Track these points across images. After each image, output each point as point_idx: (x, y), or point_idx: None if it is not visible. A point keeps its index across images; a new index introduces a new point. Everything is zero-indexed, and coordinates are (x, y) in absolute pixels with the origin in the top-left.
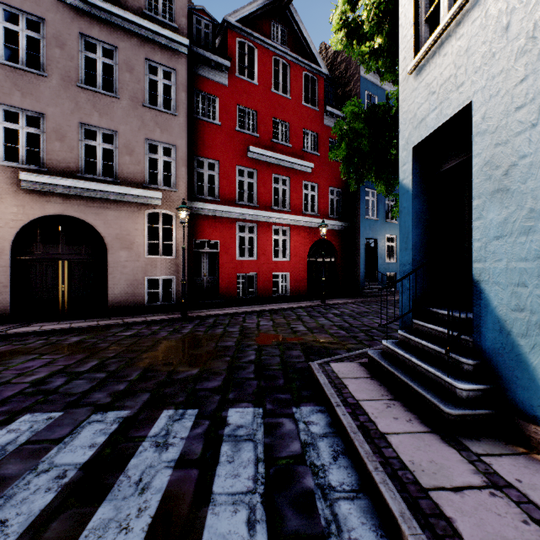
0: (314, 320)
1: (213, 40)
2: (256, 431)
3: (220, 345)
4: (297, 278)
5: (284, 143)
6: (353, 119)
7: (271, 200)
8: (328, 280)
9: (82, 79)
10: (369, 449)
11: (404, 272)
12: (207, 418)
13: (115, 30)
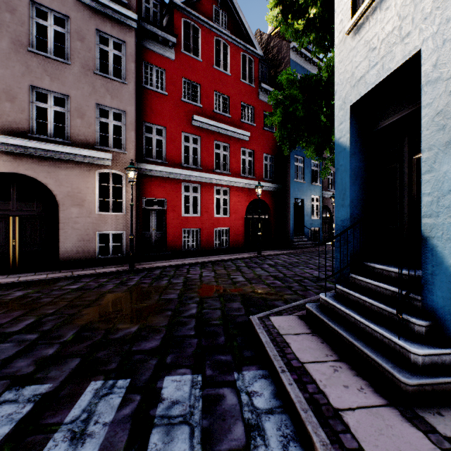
0: (251, 270)
1: (160, 18)
2: (194, 409)
3: (163, 298)
4: (236, 233)
5: (225, 114)
6: (289, 86)
7: (213, 164)
8: (263, 234)
9: (33, 44)
10: (326, 437)
11: (341, 228)
12: (139, 391)
13: (66, 1)
